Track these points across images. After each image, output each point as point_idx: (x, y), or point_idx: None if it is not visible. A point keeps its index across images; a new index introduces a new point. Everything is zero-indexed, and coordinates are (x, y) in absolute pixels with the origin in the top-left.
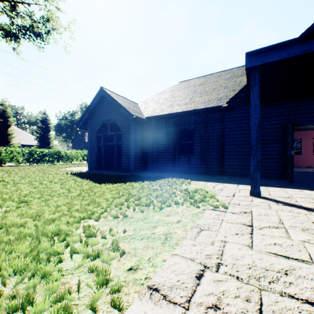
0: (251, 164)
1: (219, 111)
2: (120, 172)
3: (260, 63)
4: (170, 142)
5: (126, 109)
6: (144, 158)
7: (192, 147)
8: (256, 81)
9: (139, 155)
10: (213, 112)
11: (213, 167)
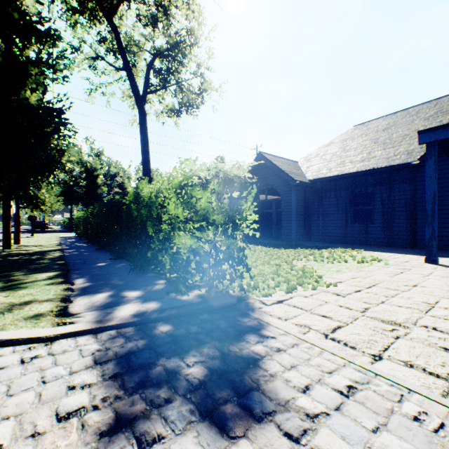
0: (426, 233)
1: (408, 169)
2: (280, 241)
3: (433, 139)
4: (340, 208)
5: (287, 174)
6: (307, 227)
7: (370, 213)
8: (432, 155)
9: (300, 223)
10: (399, 170)
11: (400, 238)
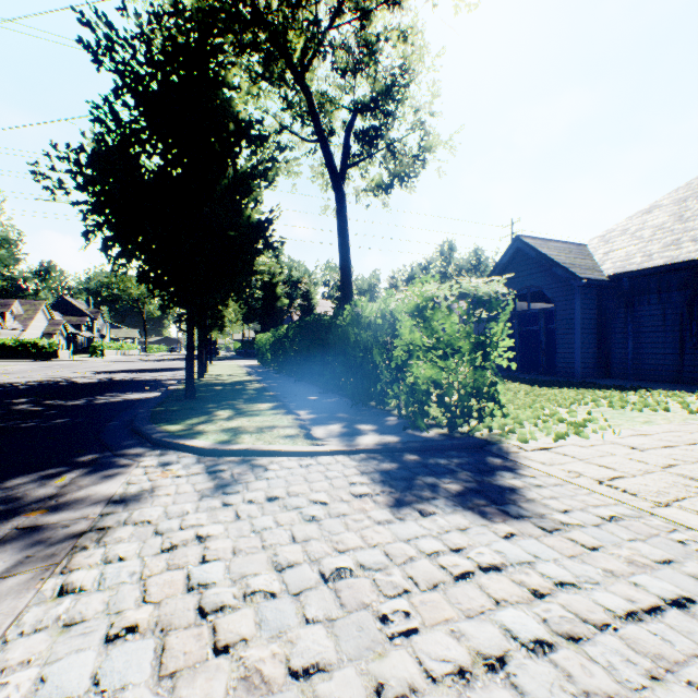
0: None
1: None
2: (553, 377)
3: None
4: (670, 321)
5: (566, 268)
6: (604, 354)
7: None
8: None
9: (591, 348)
10: None
11: None
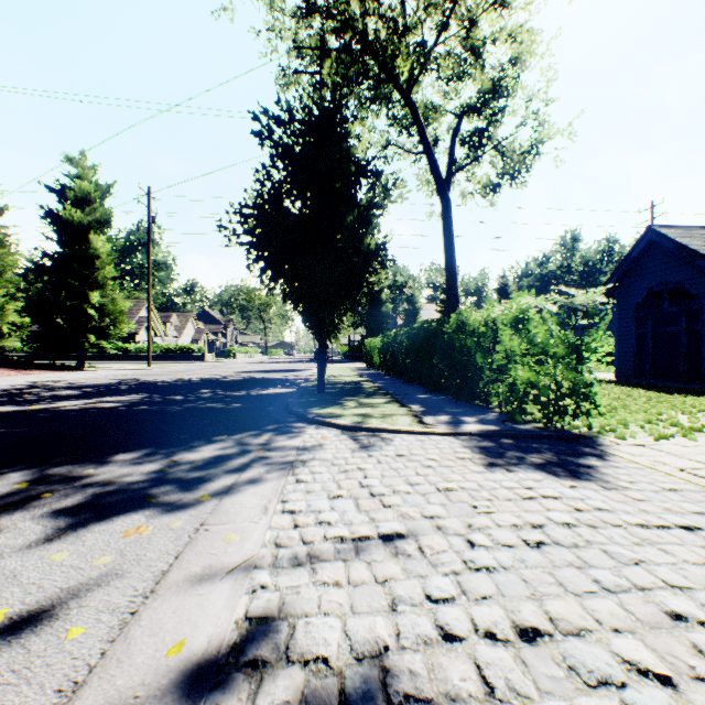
0: None
1: None
2: (696, 385)
3: None
4: None
5: None
6: None
7: None
8: None
9: None
10: None
11: None
